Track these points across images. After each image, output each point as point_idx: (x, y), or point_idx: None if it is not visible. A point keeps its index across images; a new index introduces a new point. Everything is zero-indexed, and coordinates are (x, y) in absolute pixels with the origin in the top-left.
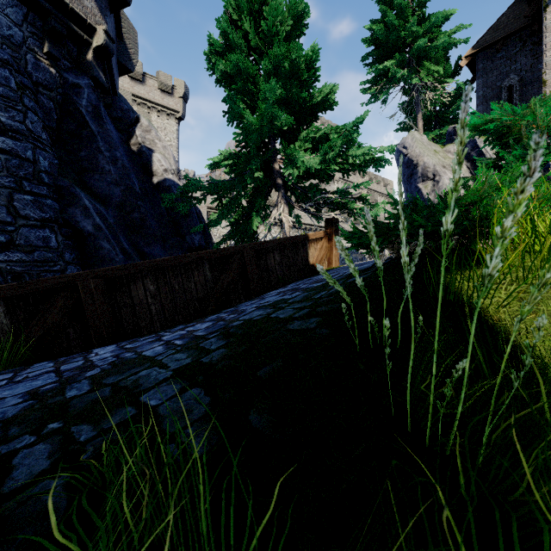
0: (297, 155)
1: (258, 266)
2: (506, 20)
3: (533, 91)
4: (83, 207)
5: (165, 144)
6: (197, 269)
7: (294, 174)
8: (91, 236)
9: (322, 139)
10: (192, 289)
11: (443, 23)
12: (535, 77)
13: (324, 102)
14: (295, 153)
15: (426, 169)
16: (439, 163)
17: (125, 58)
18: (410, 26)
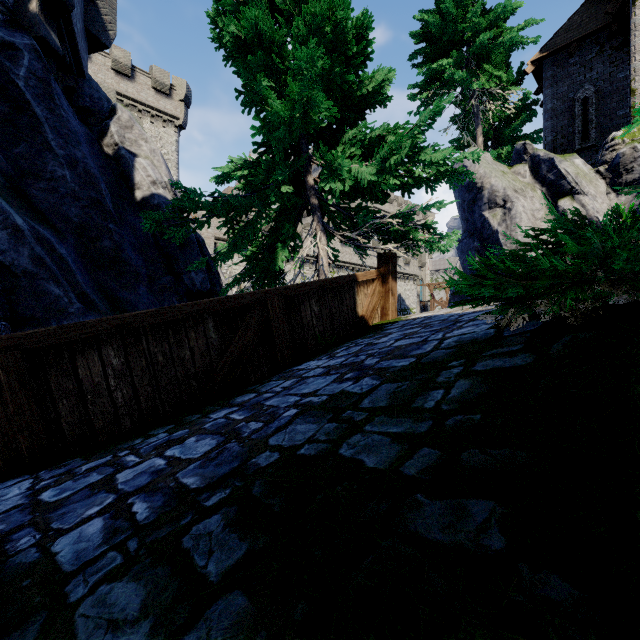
0: (341, 163)
1: (288, 321)
2: (579, 19)
3: (612, 105)
4: (13, 229)
5: (154, 147)
6: (195, 329)
7: (335, 190)
8: (27, 274)
9: (374, 144)
10: (186, 360)
11: (508, 18)
12: (615, 88)
13: (375, 94)
14: (338, 161)
15: (494, 193)
16: (510, 186)
17: (97, 26)
18: (471, 16)
